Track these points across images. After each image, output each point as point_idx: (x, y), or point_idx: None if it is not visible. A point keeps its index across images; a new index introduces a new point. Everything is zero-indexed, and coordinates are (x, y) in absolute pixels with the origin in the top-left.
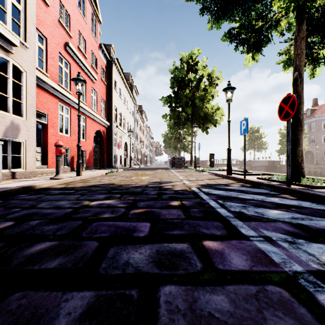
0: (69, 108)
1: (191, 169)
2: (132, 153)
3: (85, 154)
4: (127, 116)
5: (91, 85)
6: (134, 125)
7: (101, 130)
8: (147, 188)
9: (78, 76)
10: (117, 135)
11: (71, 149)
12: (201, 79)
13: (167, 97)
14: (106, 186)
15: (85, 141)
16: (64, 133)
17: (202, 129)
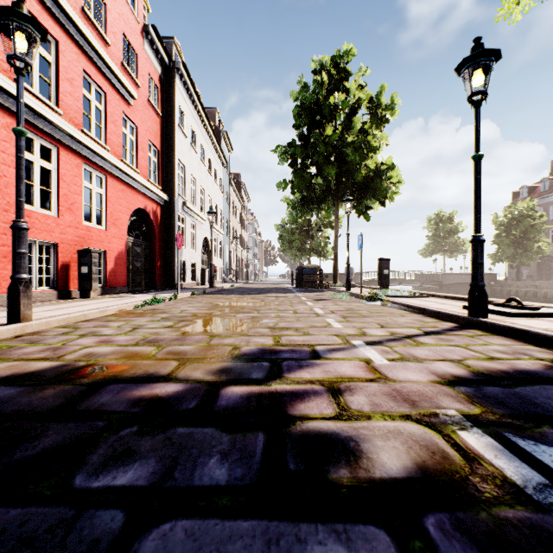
0: (54, 149)
1: (341, 293)
2: (219, 259)
3: (95, 258)
4: (208, 186)
5: (121, 108)
6: (224, 207)
7: (148, 210)
8: (198, 443)
9: (14, 6)
10: (185, 222)
11: (60, 246)
12: (355, 111)
13: (288, 146)
14: (16, 397)
15: (104, 230)
16: (38, 206)
17: (358, 210)
